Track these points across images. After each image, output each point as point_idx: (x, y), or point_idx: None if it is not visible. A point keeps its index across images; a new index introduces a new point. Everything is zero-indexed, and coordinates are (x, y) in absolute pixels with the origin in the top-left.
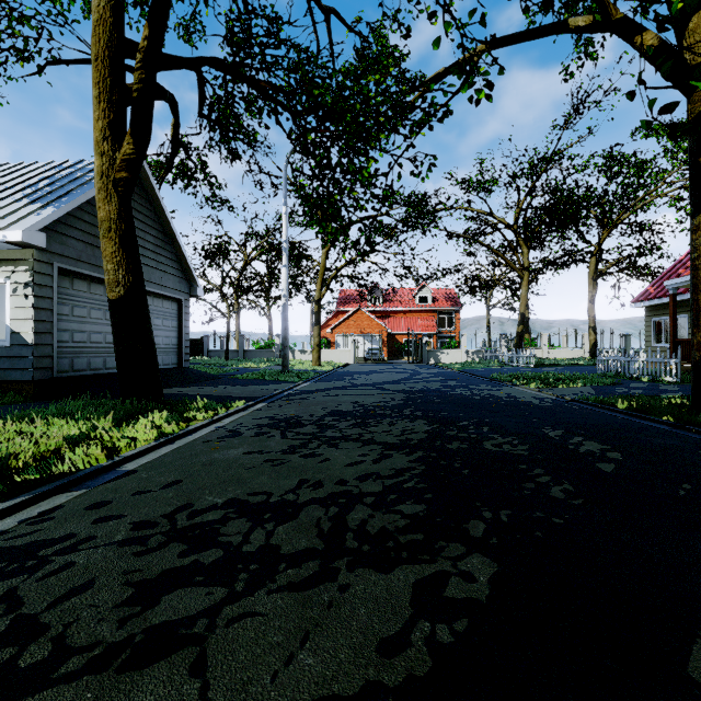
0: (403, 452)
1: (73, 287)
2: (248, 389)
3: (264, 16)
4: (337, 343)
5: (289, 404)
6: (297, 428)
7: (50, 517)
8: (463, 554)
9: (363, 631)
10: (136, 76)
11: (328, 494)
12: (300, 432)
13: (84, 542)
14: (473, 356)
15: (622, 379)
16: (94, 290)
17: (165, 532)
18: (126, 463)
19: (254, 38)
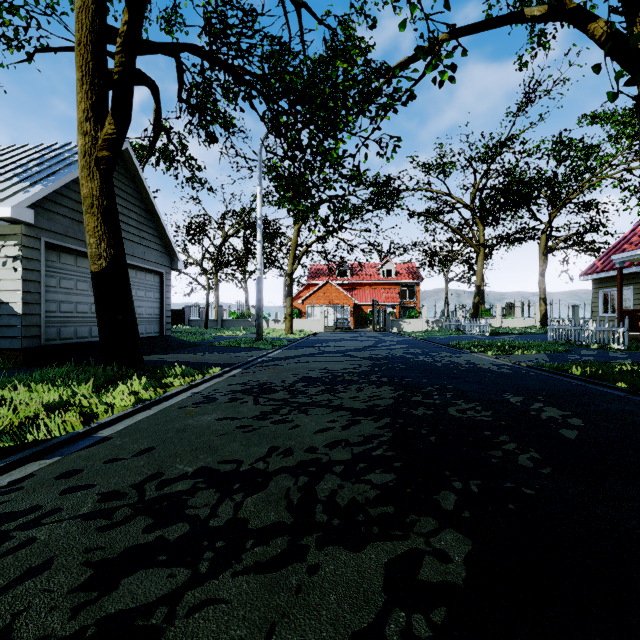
0: (371, 419)
1: (61, 261)
2: (224, 356)
3: (239, 8)
4: (308, 313)
5: (262, 371)
6: (269, 394)
7: (19, 487)
8: (436, 530)
9: (333, 623)
10: (116, 59)
11: (297, 462)
12: (272, 397)
13: (49, 515)
14: (433, 325)
15: (573, 347)
16: (81, 264)
17: (133, 504)
18: (102, 430)
19: (230, 29)
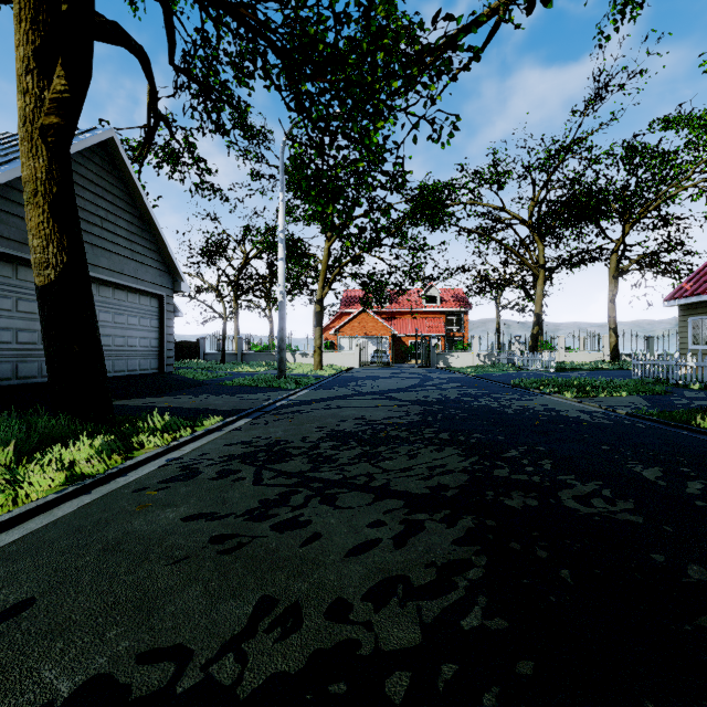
0: (441, 518)
1: (18, 276)
2: (233, 399)
3: None
4: (341, 345)
5: (278, 421)
6: (280, 463)
7: None
8: None
9: None
10: None
11: (307, 658)
12: (283, 470)
13: None
14: (485, 359)
15: (667, 386)
16: None
17: None
18: None
19: None
